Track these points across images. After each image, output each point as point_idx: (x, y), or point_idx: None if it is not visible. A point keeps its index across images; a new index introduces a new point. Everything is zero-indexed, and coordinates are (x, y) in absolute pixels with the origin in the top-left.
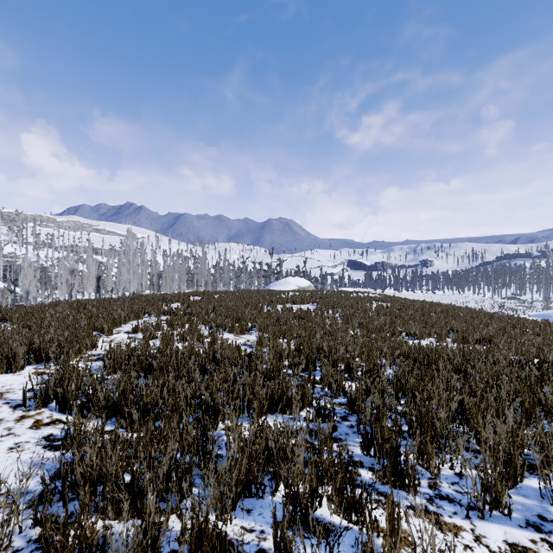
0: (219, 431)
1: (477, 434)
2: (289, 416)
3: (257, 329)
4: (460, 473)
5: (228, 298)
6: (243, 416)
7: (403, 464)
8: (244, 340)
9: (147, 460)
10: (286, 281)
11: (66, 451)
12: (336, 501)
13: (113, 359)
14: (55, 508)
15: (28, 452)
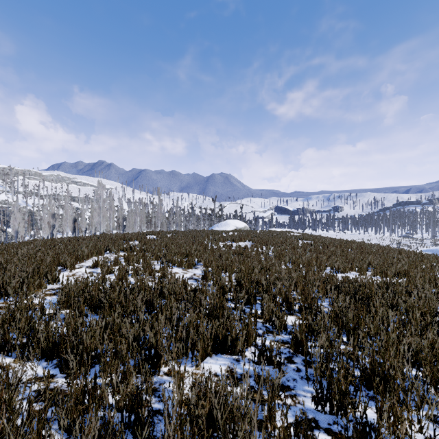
0: (161, 376)
1: (437, 384)
2: (234, 356)
3: (203, 264)
4: None
5: (179, 237)
6: (186, 361)
7: (375, 437)
8: (191, 273)
9: None
10: (226, 223)
11: None
12: None
13: (67, 294)
14: None
15: None
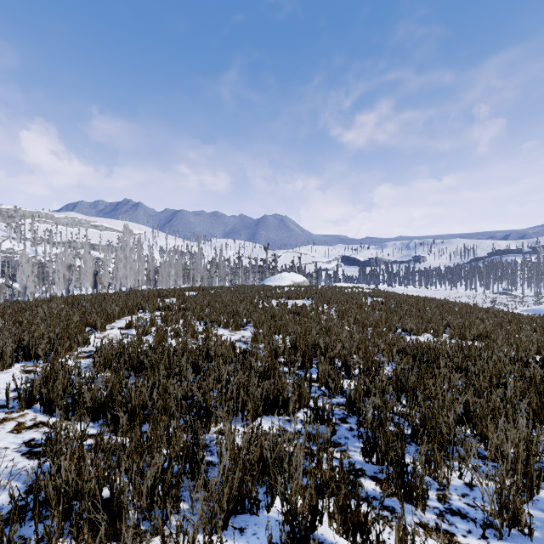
0: (211, 435)
1: (485, 438)
2: (286, 417)
3: (252, 325)
4: (470, 484)
5: (223, 293)
6: (236, 419)
7: (411, 475)
8: (239, 335)
9: (130, 473)
10: (281, 276)
11: (40, 463)
12: (338, 520)
13: (104, 356)
14: (26, 529)
15: (4, 460)
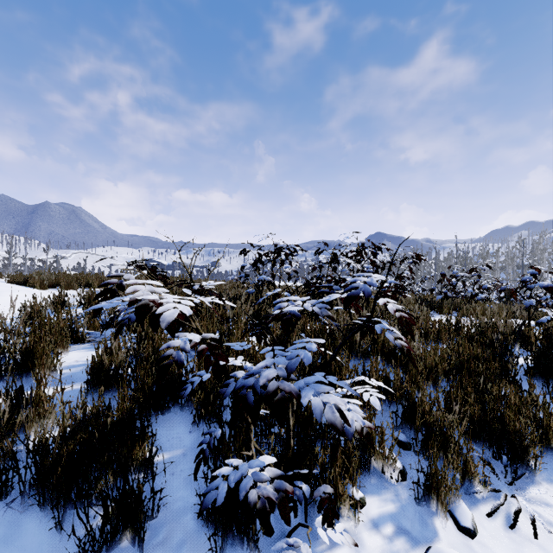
0: None
1: None
2: None
3: None
4: None
5: None
6: None
7: None
8: None
9: None
10: None
11: None
12: None
13: None
14: None
15: None
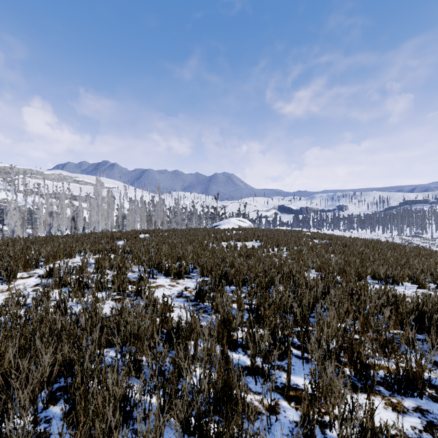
0: None
1: None
2: None
3: (199, 272)
4: None
5: (176, 235)
6: None
7: None
8: (182, 287)
9: None
10: (229, 221)
11: None
12: None
13: None
14: None
15: None
